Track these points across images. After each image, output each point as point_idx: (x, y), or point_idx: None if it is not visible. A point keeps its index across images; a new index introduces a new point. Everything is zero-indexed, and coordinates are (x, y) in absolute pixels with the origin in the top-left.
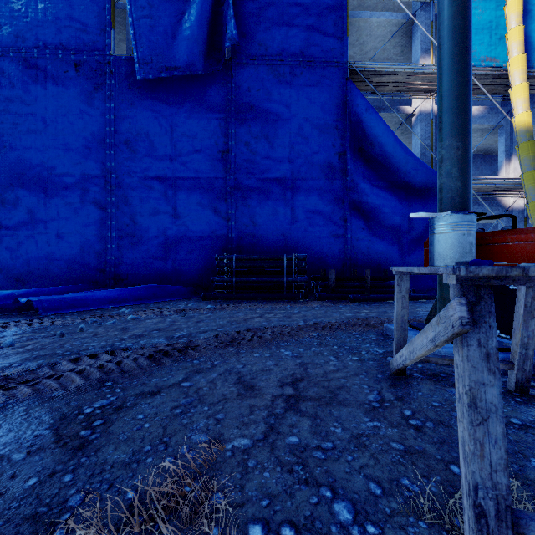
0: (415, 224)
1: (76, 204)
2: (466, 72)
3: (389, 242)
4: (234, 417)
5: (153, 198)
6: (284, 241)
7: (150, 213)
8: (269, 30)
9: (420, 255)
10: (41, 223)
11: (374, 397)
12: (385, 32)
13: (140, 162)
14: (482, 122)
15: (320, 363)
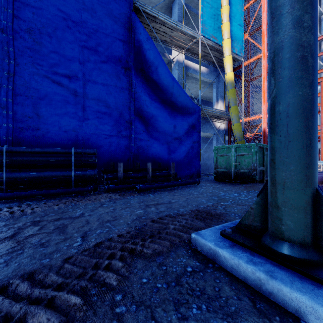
0: (177, 131)
1: None
2: None
3: (161, 143)
4: None
5: None
6: (75, 136)
7: None
8: None
9: (180, 153)
10: None
11: None
12: (156, 0)
13: None
14: (207, 77)
15: None
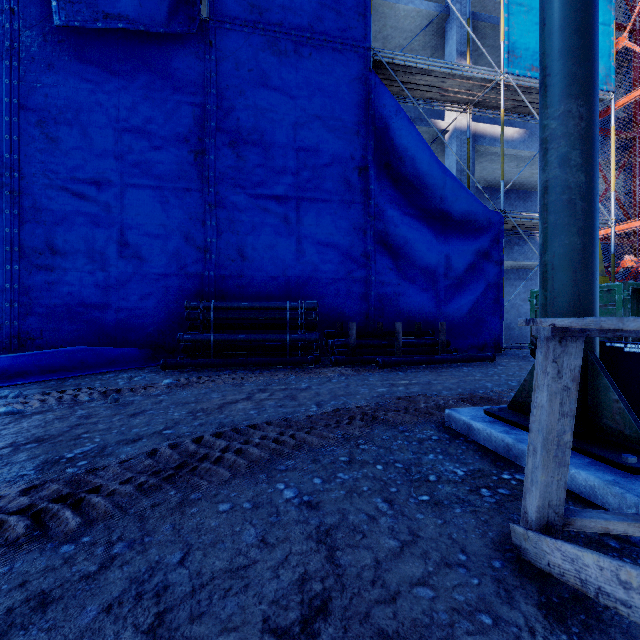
0: (453, 265)
1: None
2: None
3: (422, 288)
4: None
5: (85, 214)
6: (287, 283)
7: (80, 237)
8: None
9: (459, 304)
10: None
11: None
12: (414, 25)
13: (62, 157)
14: (522, 148)
15: (360, 524)
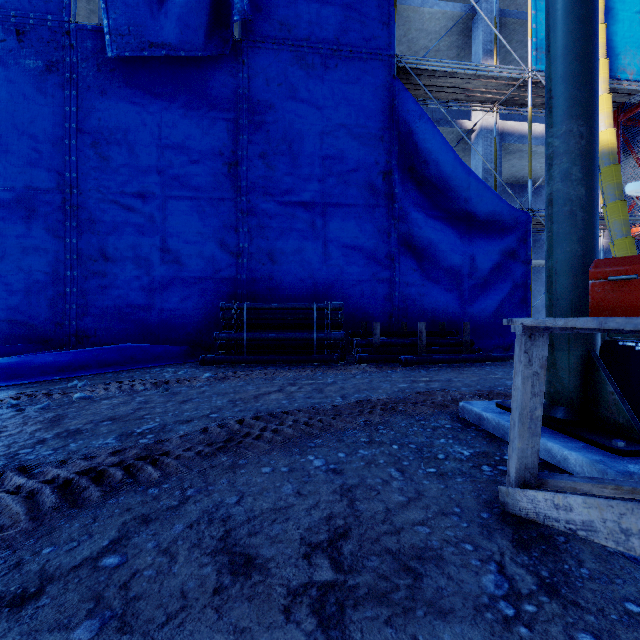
0: (478, 265)
1: (18, 230)
2: (593, 19)
3: (446, 288)
4: None
5: (133, 224)
6: (314, 285)
7: (128, 245)
8: (294, 6)
9: (484, 304)
10: None
11: (494, 582)
12: (439, 27)
13: (113, 174)
14: None
15: (376, 485)
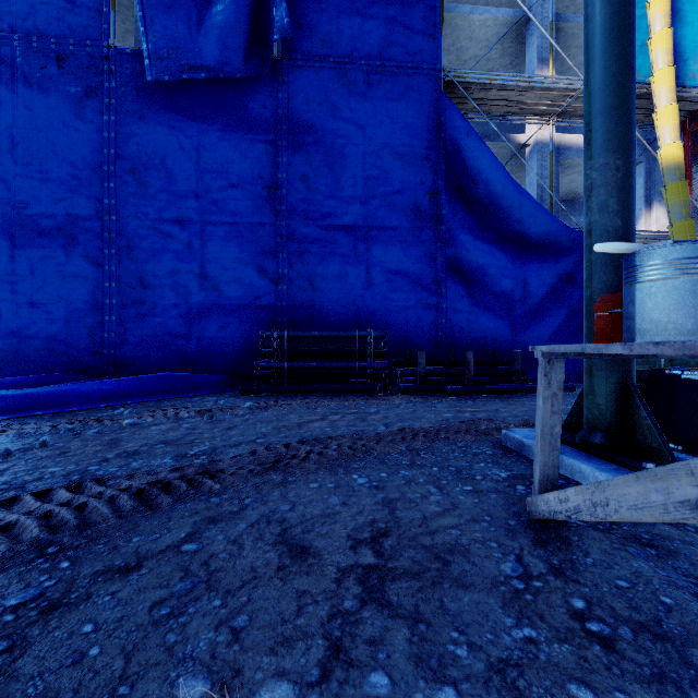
0: (531, 290)
1: (58, 258)
2: (630, 54)
3: (497, 315)
4: (267, 623)
5: (171, 251)
6: (356, 312)
7: (166, 272)
8: (335, 21)
9: (537, 332)
10: (6, 285)
11: (511, 568)
12: (490, 34)
13: (152, 200)
14: None
15: (415, 498)
